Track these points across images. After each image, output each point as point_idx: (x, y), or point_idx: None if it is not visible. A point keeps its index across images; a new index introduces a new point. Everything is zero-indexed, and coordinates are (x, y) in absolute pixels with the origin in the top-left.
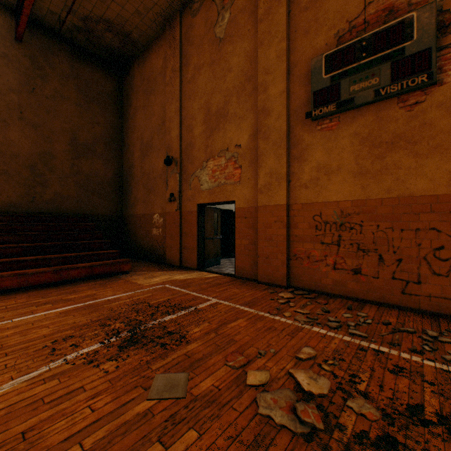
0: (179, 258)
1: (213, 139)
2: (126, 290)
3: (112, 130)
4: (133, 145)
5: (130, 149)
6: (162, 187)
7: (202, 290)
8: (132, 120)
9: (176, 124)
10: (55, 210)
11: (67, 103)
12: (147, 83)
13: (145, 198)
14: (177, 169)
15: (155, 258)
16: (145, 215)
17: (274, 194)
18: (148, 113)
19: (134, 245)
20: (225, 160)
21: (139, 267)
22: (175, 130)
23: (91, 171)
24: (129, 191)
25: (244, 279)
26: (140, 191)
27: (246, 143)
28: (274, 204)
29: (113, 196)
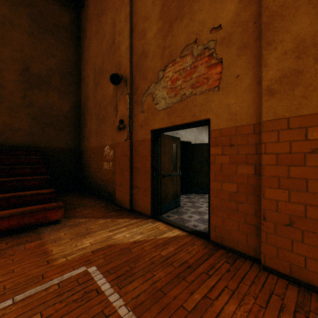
0: (129, 199)
1: (172, 35)
2: (4, 288)
3: (68, 64)
4: (87, 76)
5: (85, 82)
6: (112, 114)
7: (156, 302)
8: (87, 51)
9: (126, 34)
10: (3, 142)
11: (17, 31)
12: (99, 5)
13: (97, 129)
14: (126, 89)
15: (105, 195)
16: (97, 148)
17: (311, 91)
18: (99, 37)
19: (88, 179)
20: (193, 58)
21: (82, 208)
22: (125, 41)
23: (45, 103)
24: (84, 124)
25: (229, 250)
26: (93, 122)
27: (233, 16)
28: (311, 111)
29: (69, 129)
